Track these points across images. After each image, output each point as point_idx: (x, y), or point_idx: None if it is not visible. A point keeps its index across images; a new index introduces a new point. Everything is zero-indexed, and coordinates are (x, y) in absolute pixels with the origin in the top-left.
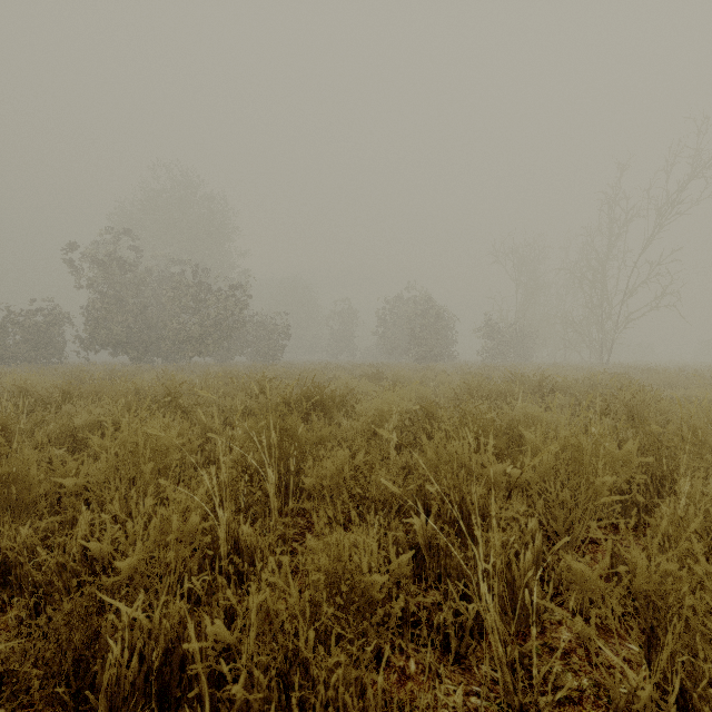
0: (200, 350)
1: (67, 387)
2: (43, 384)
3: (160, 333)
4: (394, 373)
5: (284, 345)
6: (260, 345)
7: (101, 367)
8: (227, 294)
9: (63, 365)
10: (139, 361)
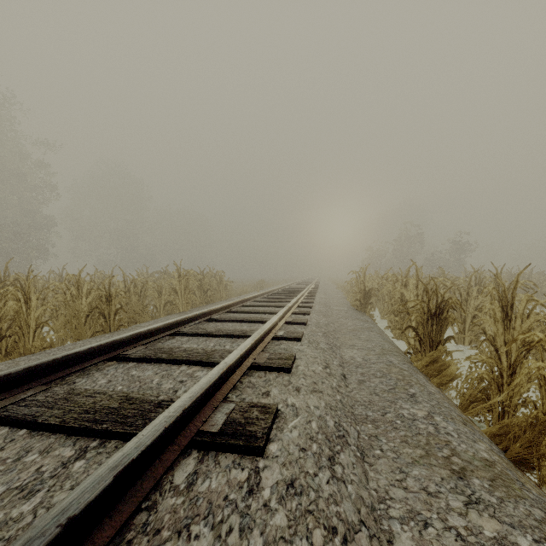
0: None
1: None
2: None
3: None
4: None
5: None
6: None
7: None
8: None
9: None
10: None
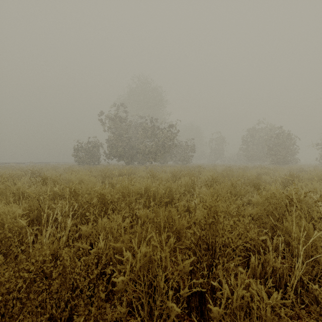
0: (155, 158)
1: (102, 191)
2: (89, 180)
3: (136, 150)
4: (318, 176)
5: (192, 155)
6: (180, 156)
7: (114, 167)
8: (167, 130)
9: (99, 165)
10: (128, 163)
